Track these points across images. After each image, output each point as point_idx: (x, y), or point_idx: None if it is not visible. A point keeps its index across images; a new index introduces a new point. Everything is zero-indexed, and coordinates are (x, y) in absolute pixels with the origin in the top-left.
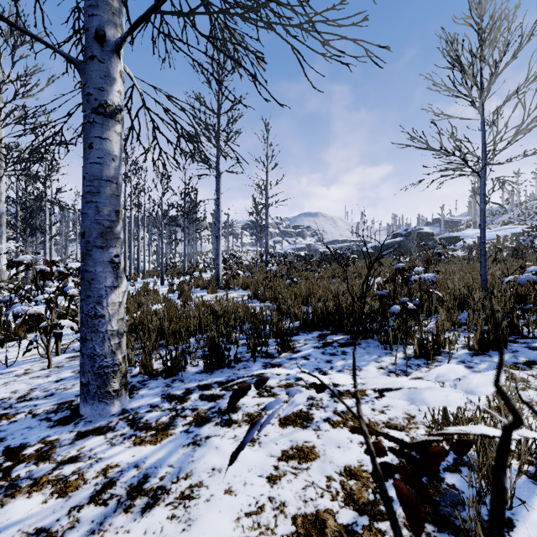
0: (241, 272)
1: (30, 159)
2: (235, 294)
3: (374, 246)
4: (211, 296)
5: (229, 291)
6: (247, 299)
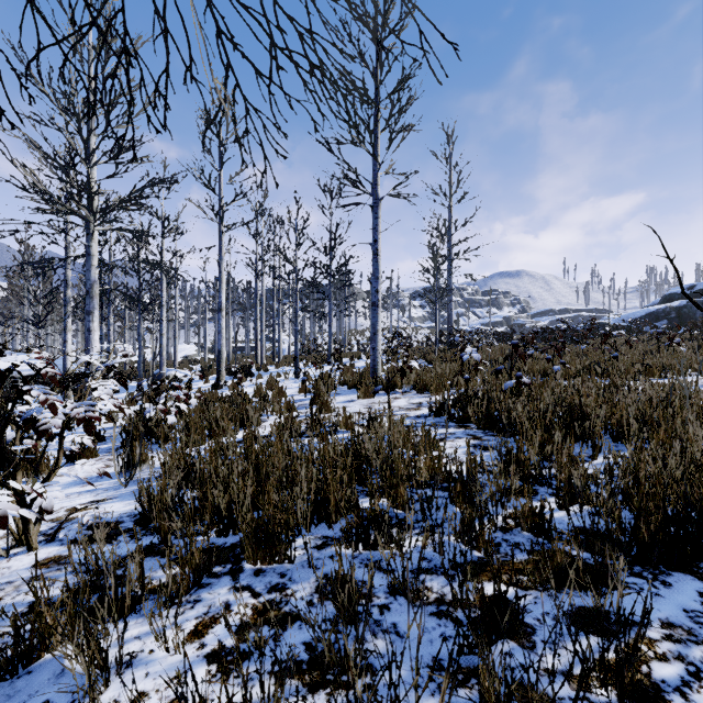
0: (415, 364)
1: (122, 206)
2: (403, 400)
3: (634, 315)
4: (363, 403)
5: (393, 394)
6: (428, 416)
